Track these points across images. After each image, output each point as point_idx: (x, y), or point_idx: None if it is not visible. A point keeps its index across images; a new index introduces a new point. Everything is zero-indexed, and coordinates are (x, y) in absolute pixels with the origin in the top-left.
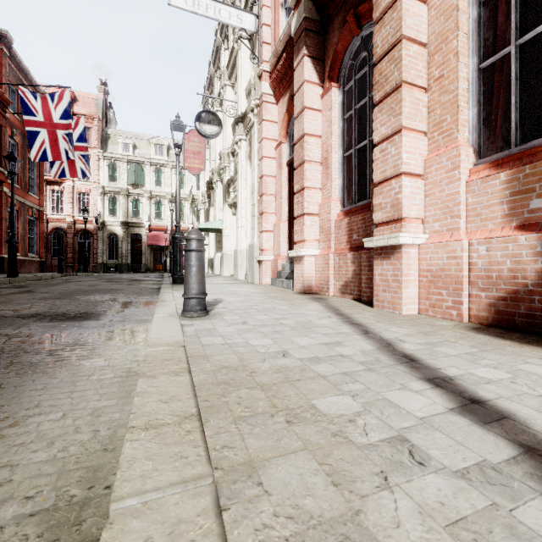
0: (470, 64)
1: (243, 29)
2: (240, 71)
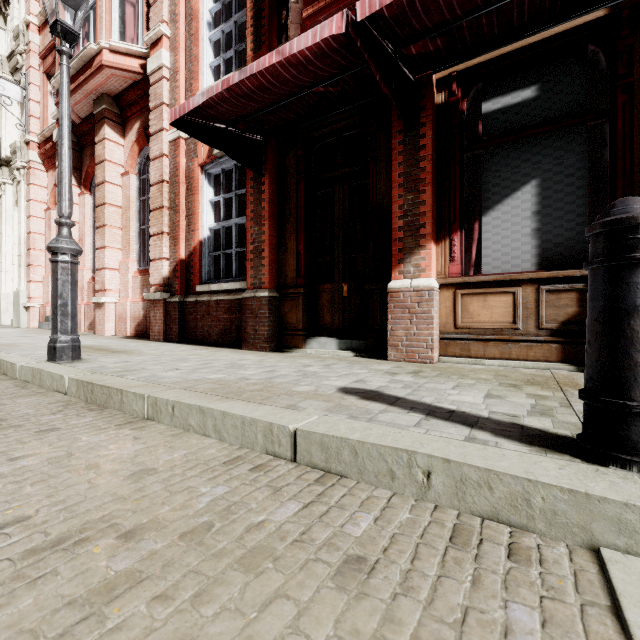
0: (137, 225)
1: (6, 96)
2: (4, 112)
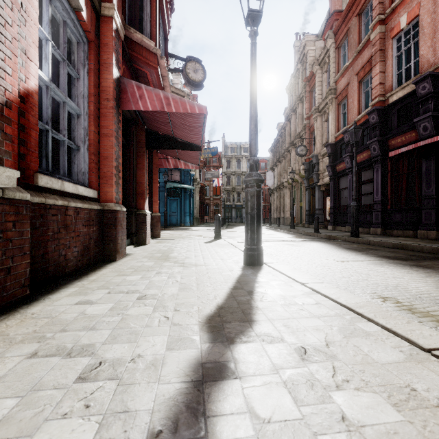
0: None
1: None
2: None
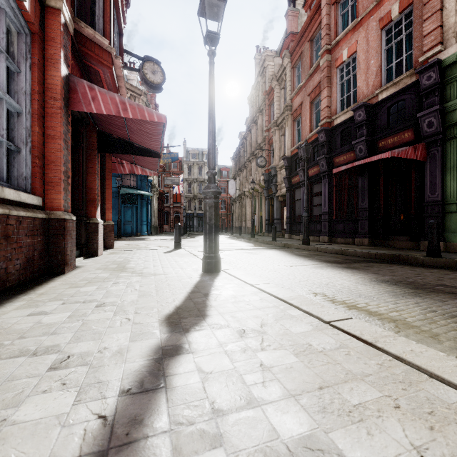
0: None
1: None
2: None
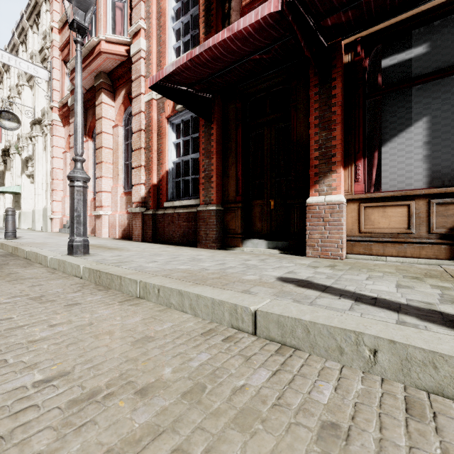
0: (123, 161)
1: (39, 77)
2: (37, 88)
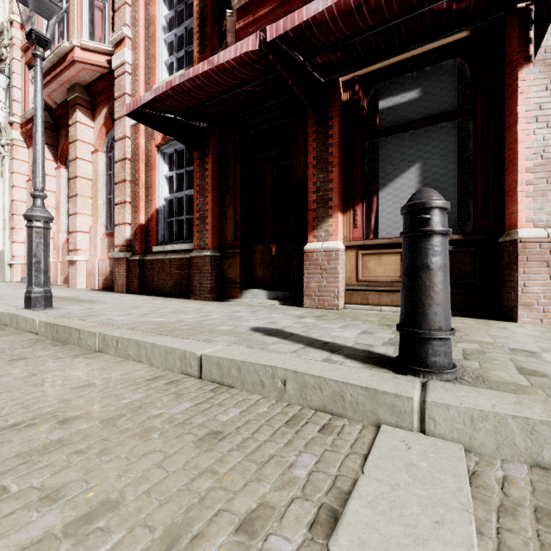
0: (105, 195)
1: None
2: None
